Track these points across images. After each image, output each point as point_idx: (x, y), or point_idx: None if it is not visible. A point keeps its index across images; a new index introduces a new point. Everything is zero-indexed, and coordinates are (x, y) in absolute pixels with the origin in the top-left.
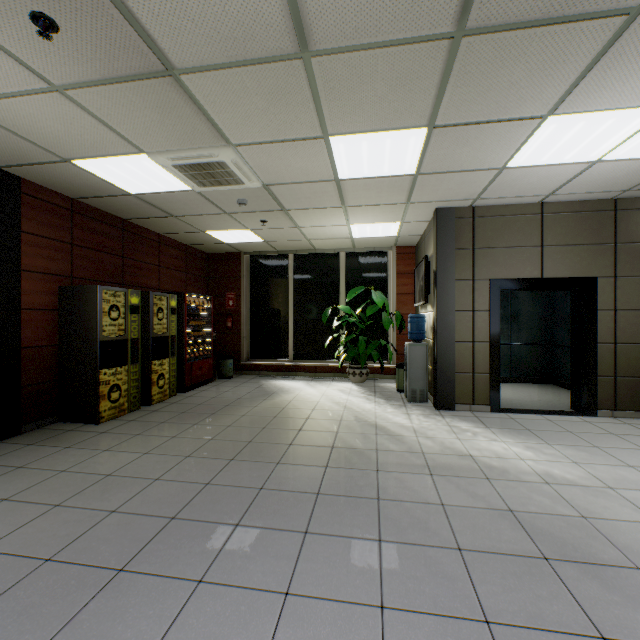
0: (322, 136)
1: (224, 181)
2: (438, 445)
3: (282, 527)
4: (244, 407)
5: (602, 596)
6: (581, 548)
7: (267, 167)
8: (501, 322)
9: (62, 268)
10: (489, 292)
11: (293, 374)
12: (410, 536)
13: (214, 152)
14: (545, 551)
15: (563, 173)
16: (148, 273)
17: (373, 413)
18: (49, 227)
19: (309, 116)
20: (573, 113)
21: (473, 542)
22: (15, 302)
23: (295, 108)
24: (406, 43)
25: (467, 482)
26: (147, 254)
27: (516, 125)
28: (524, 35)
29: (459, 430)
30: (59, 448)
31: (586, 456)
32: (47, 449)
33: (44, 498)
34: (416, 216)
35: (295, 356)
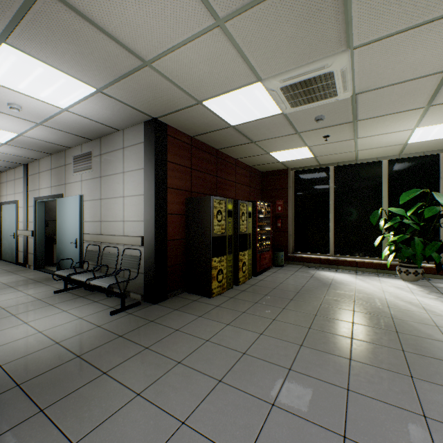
0: None
1: (318, 96)
2: None
3: None
4: (314, 296)
5: None
6: None
7: (371, 70)
8: None
9: (186, 185)
10: None
11: (334, 267)
12: None
13: (328, 62)
14: None
15: None
16: (229, 187)
17: None
18: (180, 157)
19: None
20: None
21: None
22: (164, 209)
23: None
24: None
25: None
26: (228, 174)
27: None
28: None
29: None
30: (194, 316)
31: None
32: (187, 315)
33: (206, 368)
34: None
35: (335, 252)
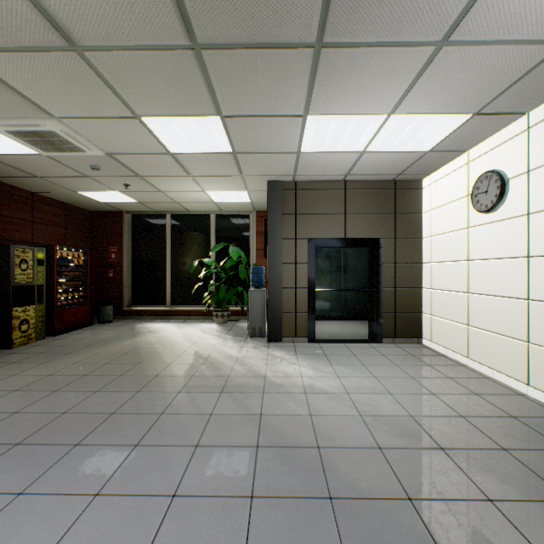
0: (135, 116)
1: (65, 148)
2: (246, 369)
3: (58, 442)
4: (103, 346)
5: (276, 468)
6: (290, 437)
7: (101, 138)
8: (335, 273)
9: None
10: (307, 249)
11: (170, 317)
12: (165, 440)
13: (40, 122)
14: (261, 441)
15: (346, 159)
16: (19, 227)
17: (214, 347)
18: None
19: (112, 99)
20: (323, 115)
21: (212, 440)
22: None
23: (95, 91)
24: (159, 49)
25: (245, 396)
26: (17, 210)
27: (287, 120)
28: (248, 54)
29: (272, 357)
30: None
31: (350, 372)
32: None
33: None
34: (256, 186)
35: (172, 302)
